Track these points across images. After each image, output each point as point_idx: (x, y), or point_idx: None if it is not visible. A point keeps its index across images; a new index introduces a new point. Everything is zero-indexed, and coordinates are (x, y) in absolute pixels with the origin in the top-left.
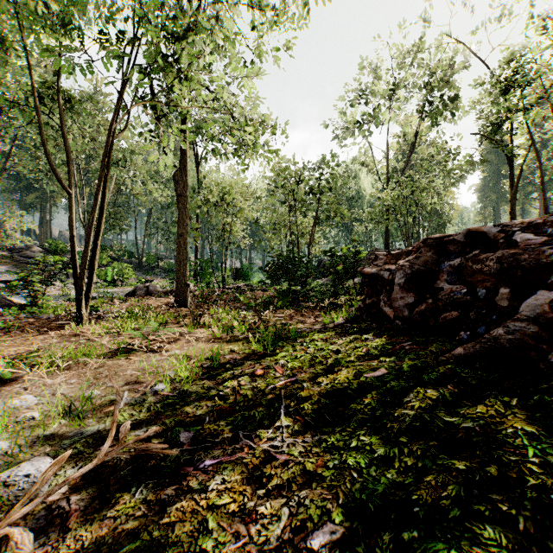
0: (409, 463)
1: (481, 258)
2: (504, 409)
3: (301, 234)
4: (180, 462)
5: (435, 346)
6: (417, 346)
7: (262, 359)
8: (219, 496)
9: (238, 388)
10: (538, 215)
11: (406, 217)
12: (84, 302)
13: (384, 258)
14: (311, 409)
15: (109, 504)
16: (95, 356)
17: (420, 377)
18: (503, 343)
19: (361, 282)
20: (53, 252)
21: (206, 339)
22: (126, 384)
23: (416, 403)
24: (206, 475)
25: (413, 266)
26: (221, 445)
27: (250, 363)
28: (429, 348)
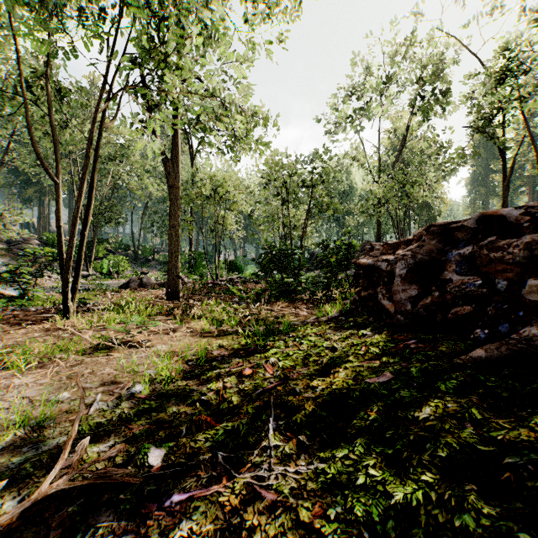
0: (441, 518)
1: (500, 245)
2: None
3: (293, 227)
4: (142, 495)
5: (446, 346)
6: (424, 344)
7: (251, 356)
8: None
9: (223, 391)
10: None
11: (398, 210)
12: (70, 295)
13: (381, 249)
14: (305, 422)
15: None
16: (73, 352)
17: (435, 385)
18: (537, 345)
19: (354, 274)
20: (50, 245)
21: (194, 333)
22: (101, 385)
23: (436, 421)
24: (171, 518)
25: (416, 256)
26: (195, 470)
27: (238, 360)
28: (440, 348)
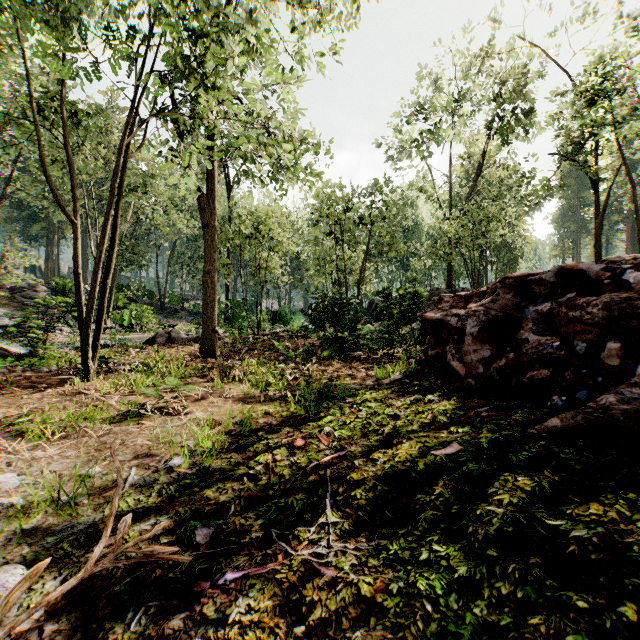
0: (504, 591)
1: (580, 303)
2: (628, 511)
3: (349, 271)
4: (193, 574)
5: (520, 414)
6: (497, 412)
7: (303, 425)
8: (242, 634)
9: (273, 465)
10: (625, 249)
11: (472, 251)
12: (91, 353)
13: (451, 301)
14: (365, 498)
15: (94, 638)
16: (100, 420)
17: (505, 457)
18: (615, 415)
19: (421, 329)
20: (60, 292)
21: (235, 397)
22: (135, 458)
23: (504, 496)
24: (226, 596)
25: (489, 312)
26: (248, 549)
27: (288, 430)
28: (513, 417)
